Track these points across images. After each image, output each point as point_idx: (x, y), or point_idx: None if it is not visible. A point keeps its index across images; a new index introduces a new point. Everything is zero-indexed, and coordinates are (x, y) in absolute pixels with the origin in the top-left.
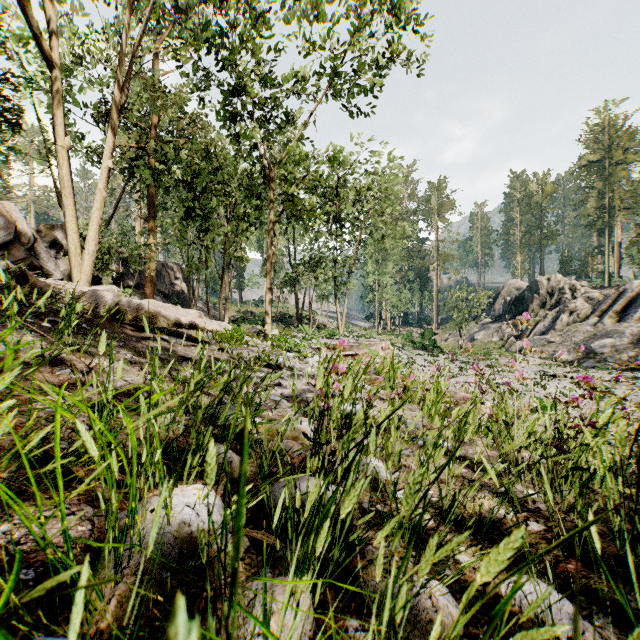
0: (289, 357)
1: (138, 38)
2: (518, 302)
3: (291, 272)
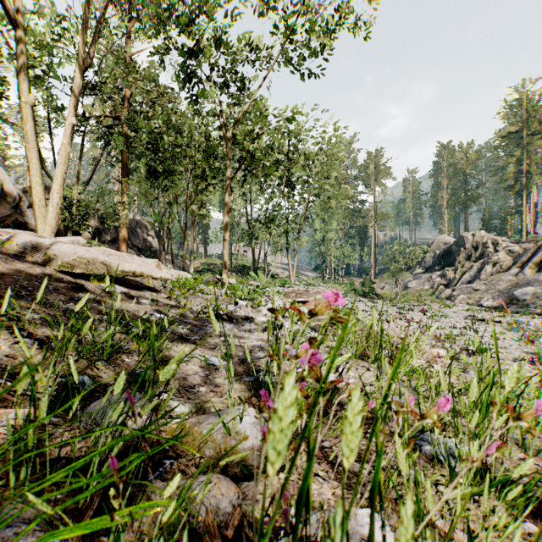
0: (242, 306)
1: (104, 6)
2: (446, 255)
3: (248, 229)
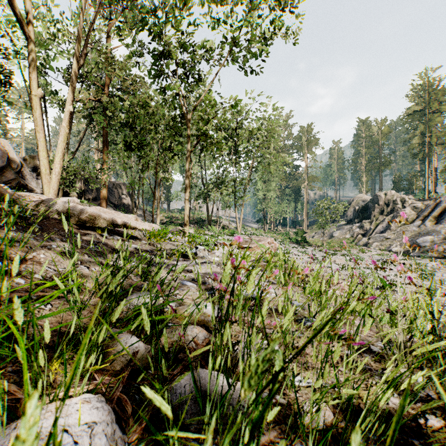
0: (200, 249)
1: (92, 18)
2: (364, 210)
3: (204, 189)
